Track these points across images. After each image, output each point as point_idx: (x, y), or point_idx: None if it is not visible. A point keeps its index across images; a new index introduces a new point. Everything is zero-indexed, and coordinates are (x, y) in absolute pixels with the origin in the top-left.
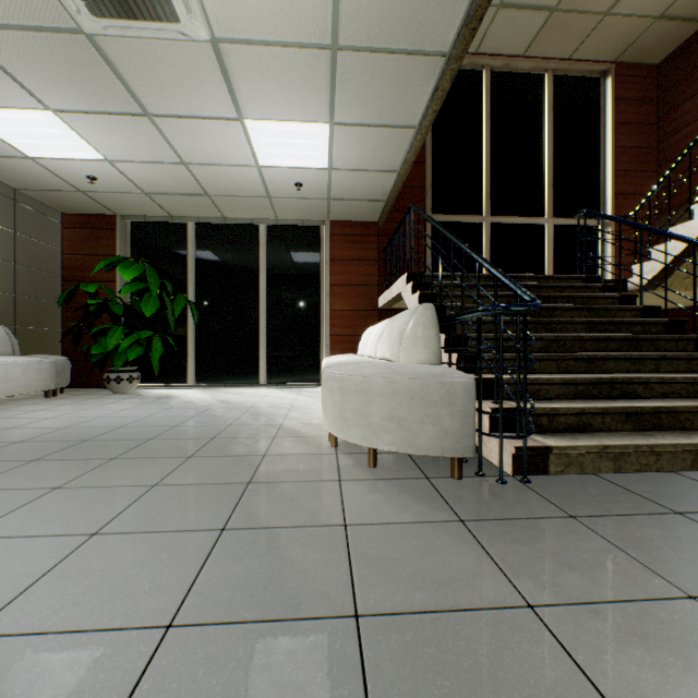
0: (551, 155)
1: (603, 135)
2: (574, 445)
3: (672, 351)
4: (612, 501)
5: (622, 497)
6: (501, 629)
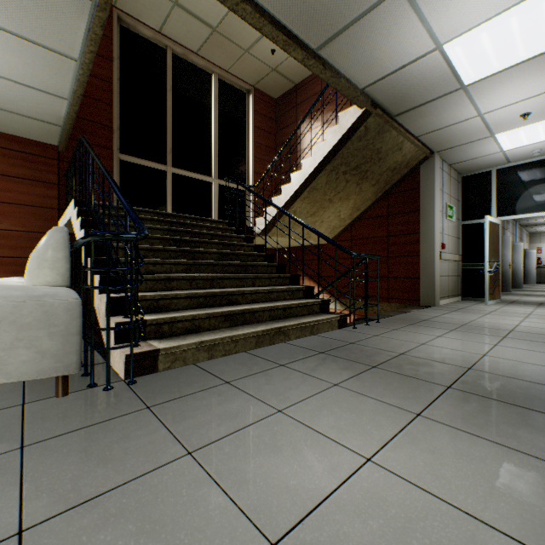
0: (217, 134)
1: (248, 132)
2: (178, 345)
3: (265, 273)
4: (191, 384)
5: (200, 379)
6: None
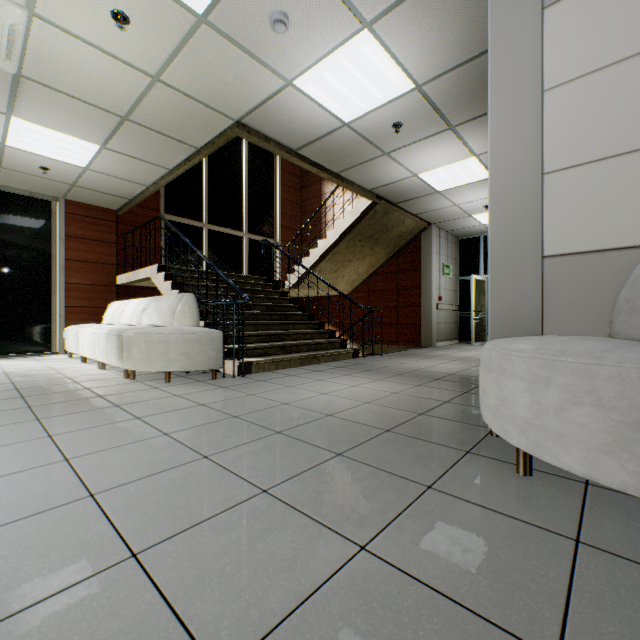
0: (248, 192)
1: (276, 188)
2: (262, 360)
3: (300, 320)
4: (274, 376)
5: (277, 375)
6: (245, 398)
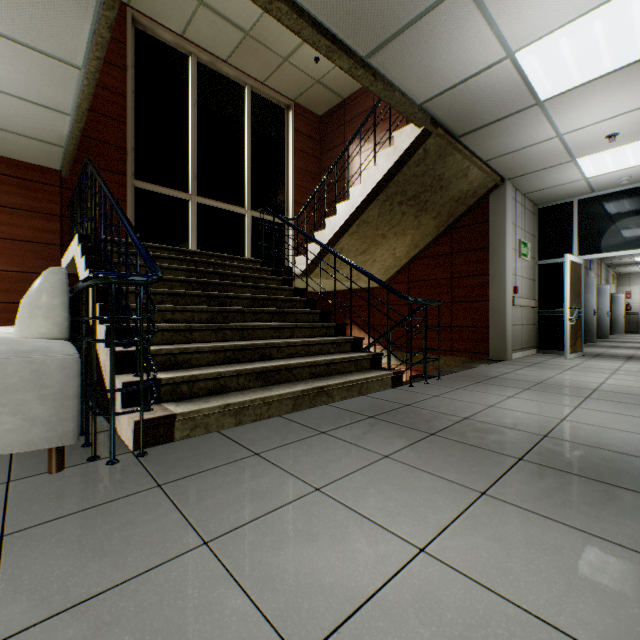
0: (250, 157)
1: (288, 155)
2: (199, 409)
3: (306, 322)
4: (213, 456)
5: (224, 450)
6: None
